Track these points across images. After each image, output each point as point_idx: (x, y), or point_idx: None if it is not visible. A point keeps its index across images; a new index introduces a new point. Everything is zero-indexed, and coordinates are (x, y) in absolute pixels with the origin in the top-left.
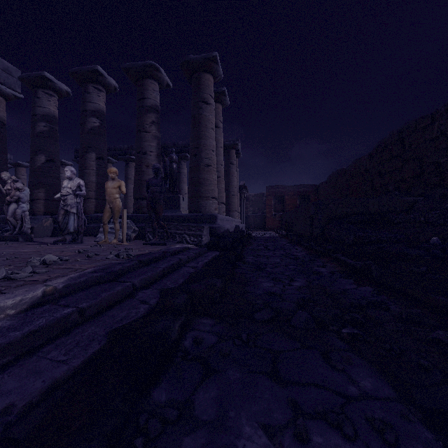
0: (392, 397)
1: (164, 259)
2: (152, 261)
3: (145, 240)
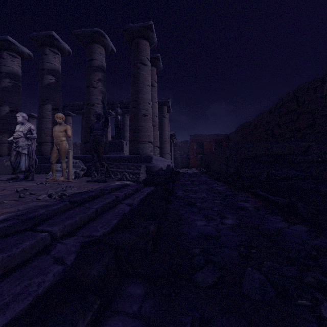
0: None
1: (101, 197)
2: (87, 200)
3: (91, 177)
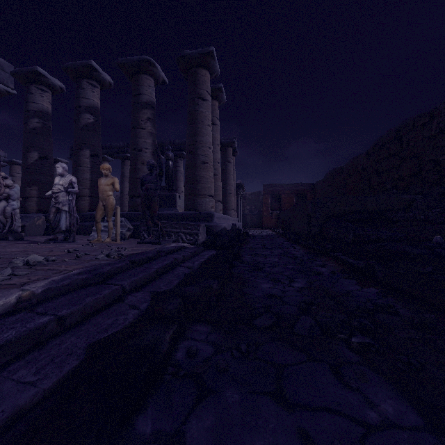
0: (419, 425)
1: (158, 259)
2: (146, 261)
3: (140, 239)
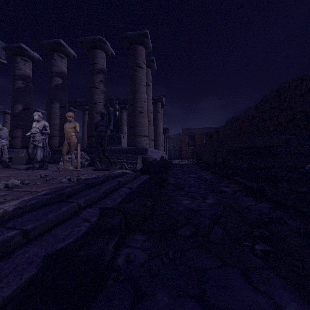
0: None
1: (107, 182)
2: (97, 184)
3: (95, 167)
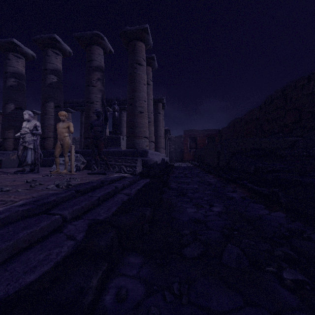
0: None
1: (102, 187)
2: (90, 190)
3: (91, 170)
